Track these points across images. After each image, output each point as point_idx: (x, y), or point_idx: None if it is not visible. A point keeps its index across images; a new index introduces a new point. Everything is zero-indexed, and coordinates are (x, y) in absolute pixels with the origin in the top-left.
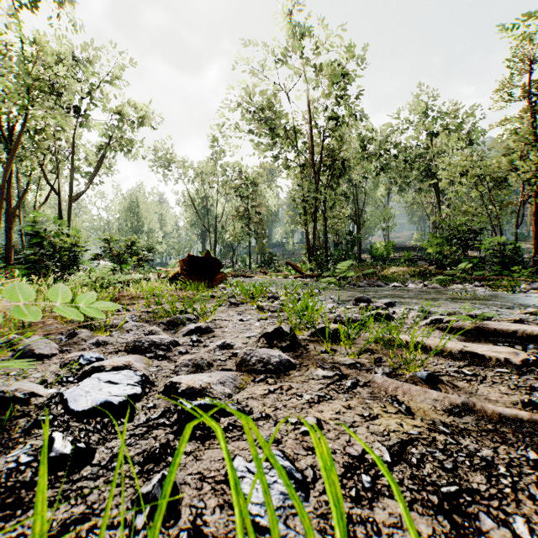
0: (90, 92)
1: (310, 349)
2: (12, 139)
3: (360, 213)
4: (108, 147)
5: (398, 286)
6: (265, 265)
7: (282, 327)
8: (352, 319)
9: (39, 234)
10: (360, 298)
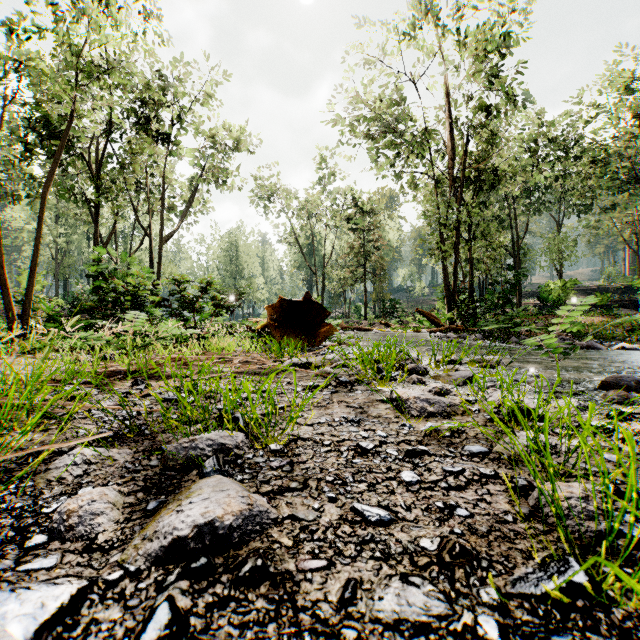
0: (180, 116)
1: None
2: (98, 174)
3: (519, 243)
4: (199, 178)
5: (629, 348)
6: (384, 315)
7: None
8: None
9: (103, 275)
10: (618, 380)
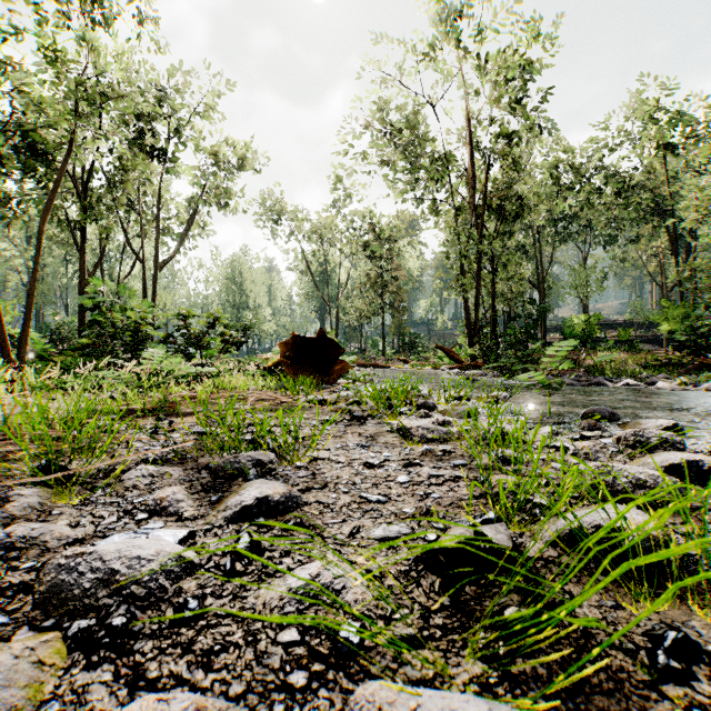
0: (178, 129)
1: (596, 630)
2: (85, 192)
3: (544, 275)
4: (200, 198)
5: (633, 384)
6: (404, 350)
7: (488, 533)
8: (645, 485)
9: (99, 308)
10: (596, 411)
